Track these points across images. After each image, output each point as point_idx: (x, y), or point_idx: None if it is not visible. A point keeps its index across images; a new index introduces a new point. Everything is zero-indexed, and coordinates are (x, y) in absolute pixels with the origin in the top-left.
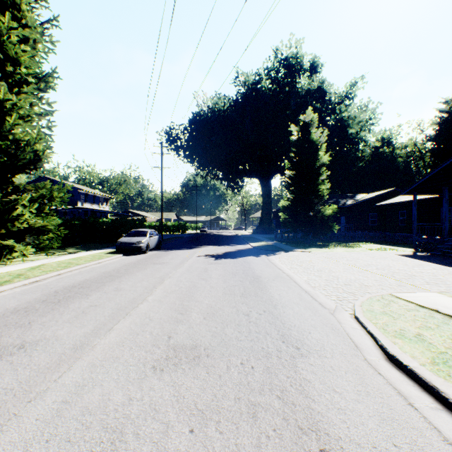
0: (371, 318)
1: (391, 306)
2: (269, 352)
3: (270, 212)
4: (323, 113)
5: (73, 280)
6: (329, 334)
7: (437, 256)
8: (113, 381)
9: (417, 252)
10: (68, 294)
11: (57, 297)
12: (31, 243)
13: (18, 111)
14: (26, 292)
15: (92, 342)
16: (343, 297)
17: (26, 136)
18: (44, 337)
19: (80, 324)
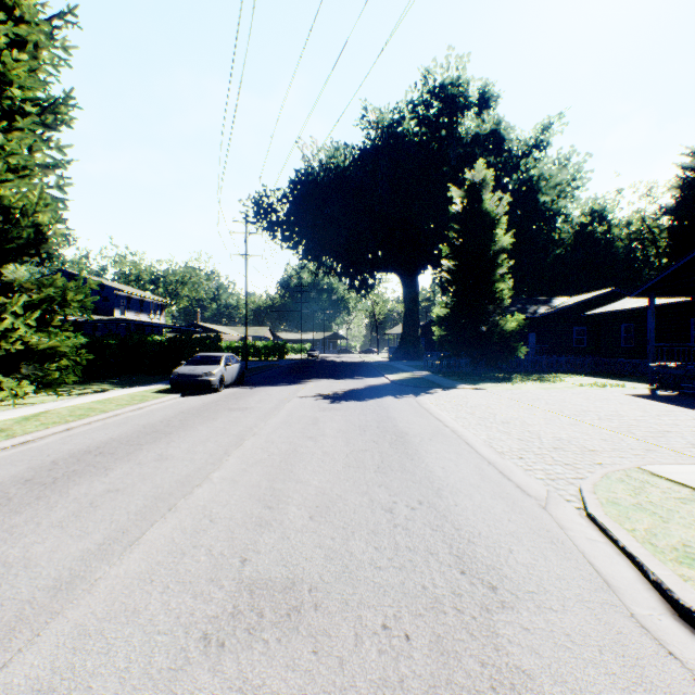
0: (620, 520)
1: (650, 494)
2: (438, 598)
3: (416, 327)
4: (500, 171)
5: (90, 440)
6: (548, 554)
7: (691, 397)
8: (115, 676)
9: (656, 390)
10: (73, 468)
11: (53, 473)
12: (30, 375)
13: (8, 161)
14: (2, 463)
15: (93, 572)
16: (557, 474)
17: (21, 201)
18: (4, 560)
19: (80, 531)
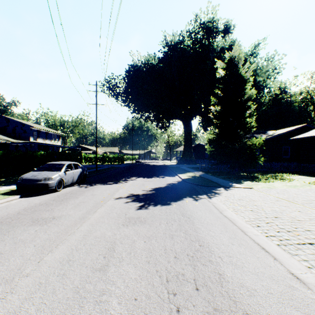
0: None
1: None
2: None
3: (190, 147)
4: None
5: None
6: None
7: None
8: None
9: None
10: None
11: None
12: None
13: None
14: None
15: None
16: None
17: None
18: None
19: None
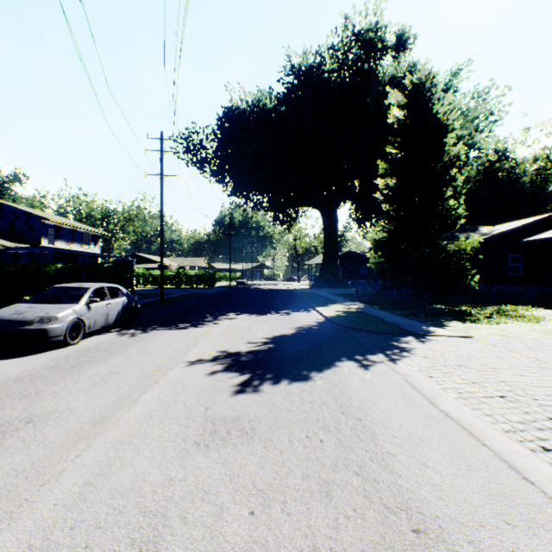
0: None
1: None
2: None
3: (335, 257)
4: None
5: None
6: None
7: None
8: None
9: None
10: None
11: None
12: None
13: None
14: None
15: None
16: None
17: None
18: None
19: None
